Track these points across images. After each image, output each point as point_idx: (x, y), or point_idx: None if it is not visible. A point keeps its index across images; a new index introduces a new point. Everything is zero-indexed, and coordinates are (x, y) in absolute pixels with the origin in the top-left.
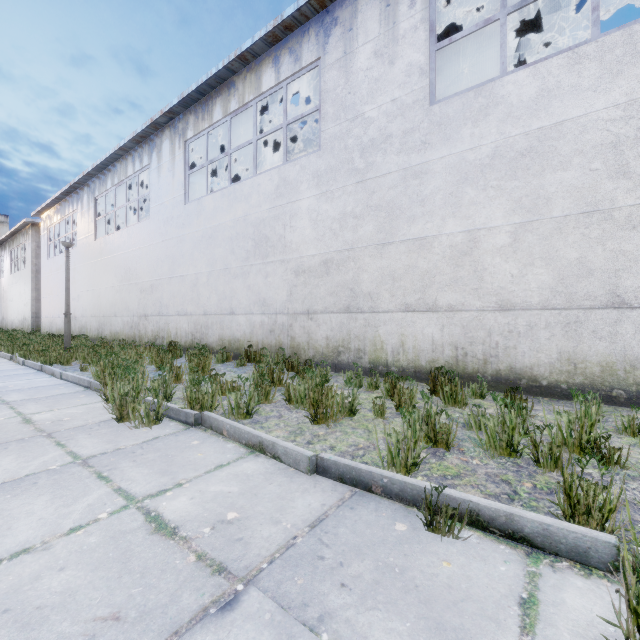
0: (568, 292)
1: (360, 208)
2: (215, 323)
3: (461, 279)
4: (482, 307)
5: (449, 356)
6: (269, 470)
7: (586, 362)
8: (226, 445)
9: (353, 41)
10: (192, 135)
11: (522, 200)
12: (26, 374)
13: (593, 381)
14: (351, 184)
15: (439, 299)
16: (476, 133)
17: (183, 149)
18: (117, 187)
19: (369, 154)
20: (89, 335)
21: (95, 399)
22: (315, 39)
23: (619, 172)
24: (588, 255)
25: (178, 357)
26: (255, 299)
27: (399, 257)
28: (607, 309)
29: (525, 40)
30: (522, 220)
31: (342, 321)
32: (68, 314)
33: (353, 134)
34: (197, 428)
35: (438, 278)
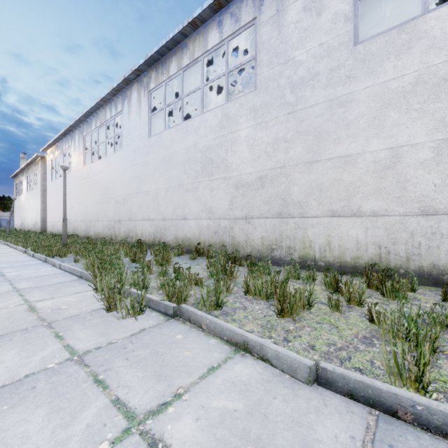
0: None
1: (291, 134)
2: (171, 226)
3: (384, 189)
4: (405, 212)
5: (372, 254)
6: (264, 377)
7: None
8: (209, 341)
9: (284, 0)
10: (154, 86)
11: (445, 119)
12: (34, 264)
13: None
14: (283, 115)
15: (363, 206)
16: (399, 65)
17: (147, 97)
18: (99, 128)
19: (299, 90)
20: (79, 234)
21: (86, 287)
22: (252, 3)
23: None
24: None
25: (144, 251)
26: (203, 208)
27: (326, 172)
28: None
29: None
30: (445, 136)
31: (275, 224)
32: (65, 219)
33: (284, 75)
34: (176, 320)
35: (362, 188)
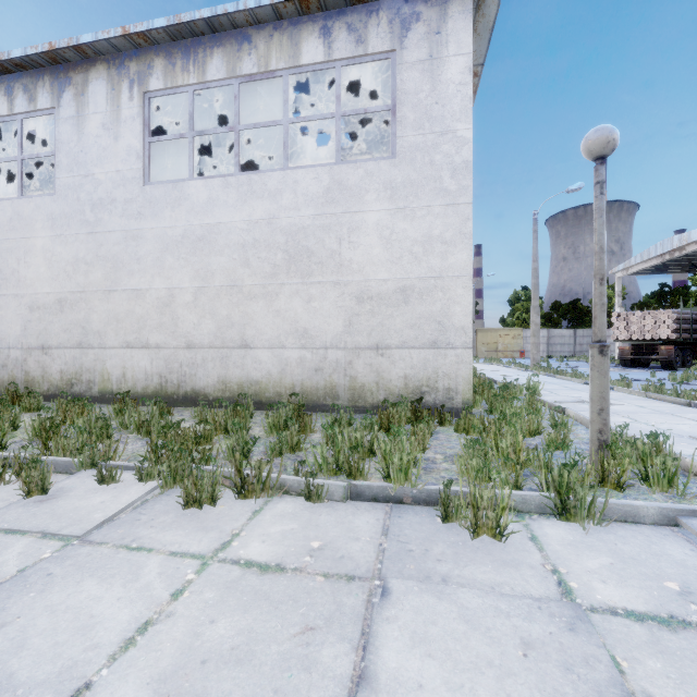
0: (223, 337)
1: (91, 256)
2: None
3: (164, 324)
4: (177, 346)
5: (157, 383)
6: None
7: (231, 383)
8: None
9: (85, 106)
10: None
11: (199, 271)
12: None
13: (234, 395)
14: (83, 233)
15: (150, 339)
16: (174, 216)
17: None
18: None
19: (98, 211)
20: None
21: None
22: (50, 88)
23: (246, 263)
24: (232, 313)
25: None
26: None
27: (122, 303)
28: (240, 349)
29: (269, 135)
30: (199, 285)
31: (75, 356)
32: None
33: (85, 189)
34: None
35: (149, 322)
